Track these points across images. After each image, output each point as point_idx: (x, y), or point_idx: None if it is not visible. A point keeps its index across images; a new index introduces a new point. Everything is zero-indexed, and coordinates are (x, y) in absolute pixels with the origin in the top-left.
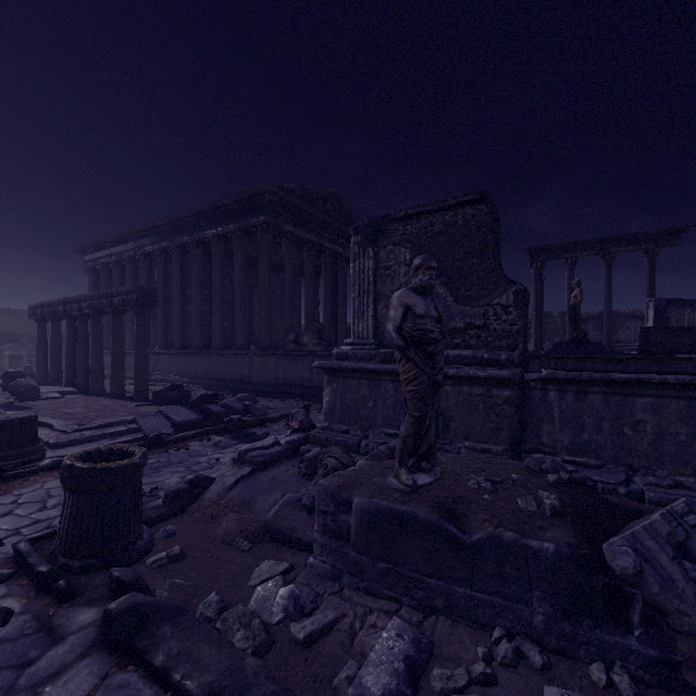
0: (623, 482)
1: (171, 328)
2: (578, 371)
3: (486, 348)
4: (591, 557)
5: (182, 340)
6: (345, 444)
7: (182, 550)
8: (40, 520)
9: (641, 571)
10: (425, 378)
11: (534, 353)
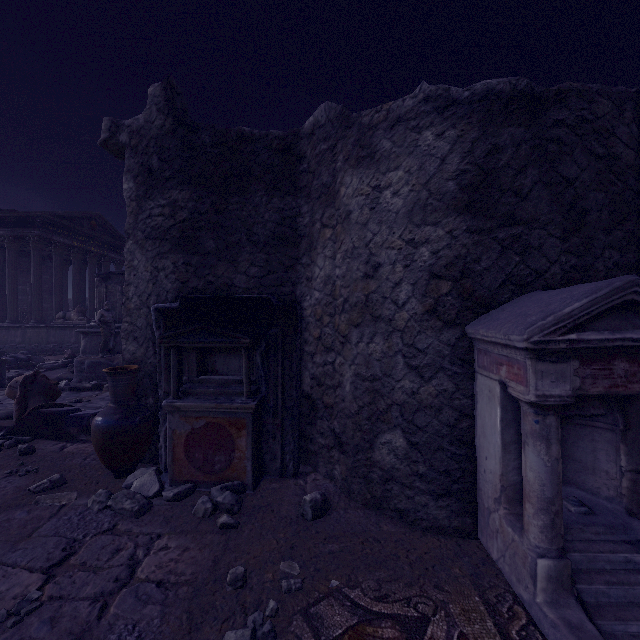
0: None
1: None
2: None
3: None
4: None
5: None
6: None
7: None
8: None
9: None
10: (107, 332)
11: None
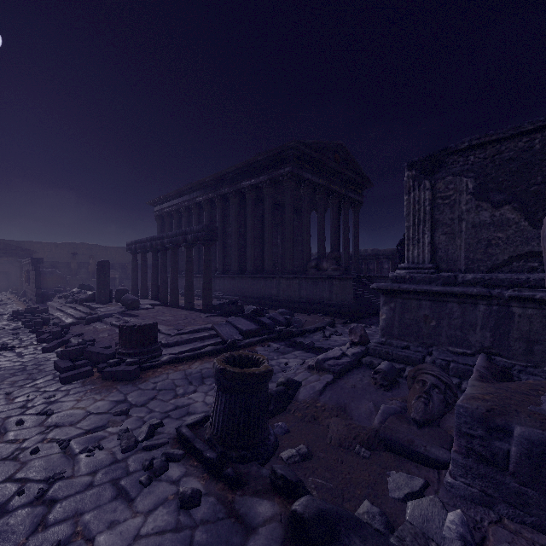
0: None
1: (214, 258)
2: None
3: None
4: None
5: (223, 267)
6: (408, 358)
7: (308, 450)
8: (179, 406)
9: None
10: None
11: None
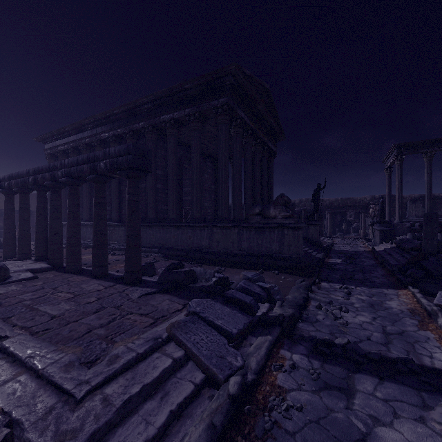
0: None
1: (124, 204)
2: None
3: None
4: None
5: None
6: None
7: None
8: None
9: None
10: None
11: None
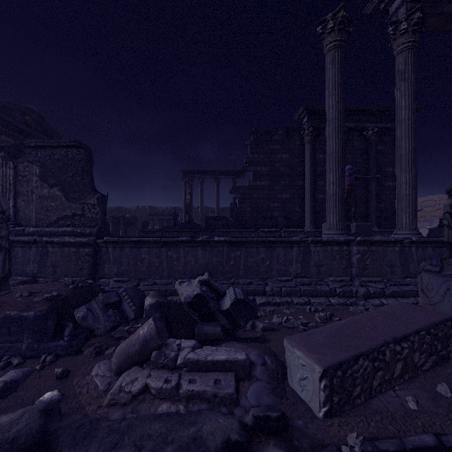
0: (135, 286)
1: None
2: (131, 237)
3: (84, 227)
4: (48, 313)
5: None
6: None
7: None
8: None
9: (86, 316)
10: None
11: (159, 229)
